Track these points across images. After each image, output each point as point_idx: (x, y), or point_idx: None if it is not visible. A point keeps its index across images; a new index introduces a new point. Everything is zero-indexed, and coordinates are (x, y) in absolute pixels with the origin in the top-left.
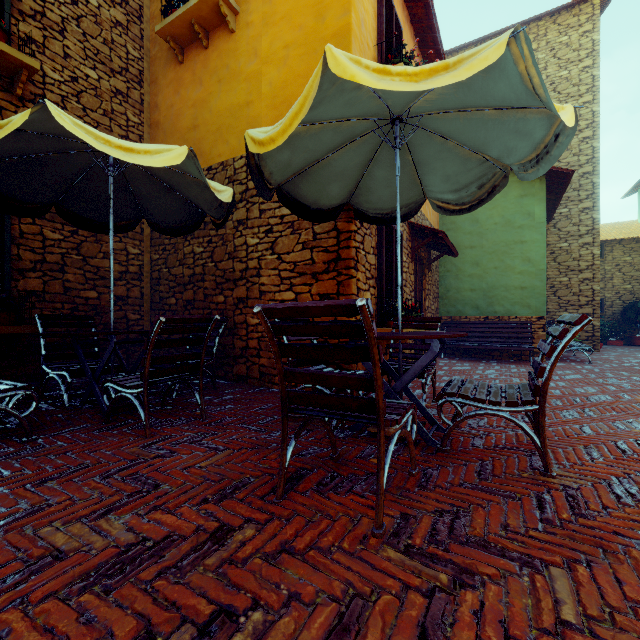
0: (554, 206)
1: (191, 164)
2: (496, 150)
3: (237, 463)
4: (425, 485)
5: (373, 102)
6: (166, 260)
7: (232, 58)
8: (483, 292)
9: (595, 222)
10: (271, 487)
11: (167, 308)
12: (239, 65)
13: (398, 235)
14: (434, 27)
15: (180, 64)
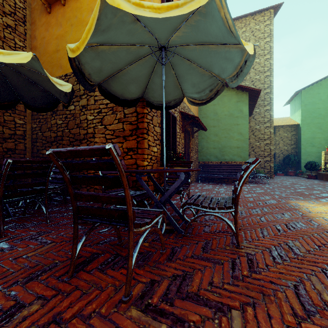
0: (253, 108)
1: (38, 65)
2: (217, 69)
3: (54, 252)
4: (171, 258)
5: (146, 34)
6: (40, 128)
7: (79, 12)
8: (219, 149)
9: (271, 116)
10: (68, 269)
11: (41, 156)
12: (83, 16)
13: (164, 113)
14: None
15: (49, 13)
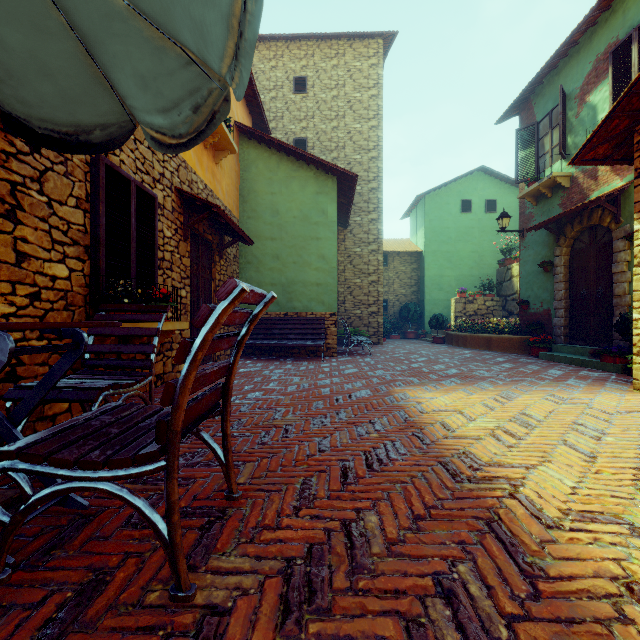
0: (348, 211)
1: None
2: (187, 29)
3: None
4: None
5: None
6: None
7: None
8: (283, 287)
9: (380, 232)
10: None
11: None
12: None
13: None
14: None
15: None
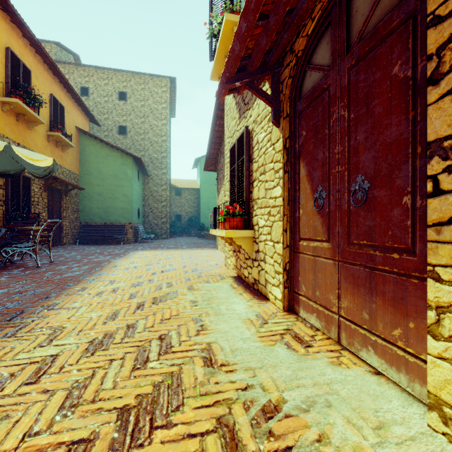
0: (145, 170)
1: None
2: None
3: None
4: None
5: None
6: None
7: None
8: (104, 209)
9: (168, 180)
10: None
11: None
12: None
13: None
14: (59, 71)
15: None
